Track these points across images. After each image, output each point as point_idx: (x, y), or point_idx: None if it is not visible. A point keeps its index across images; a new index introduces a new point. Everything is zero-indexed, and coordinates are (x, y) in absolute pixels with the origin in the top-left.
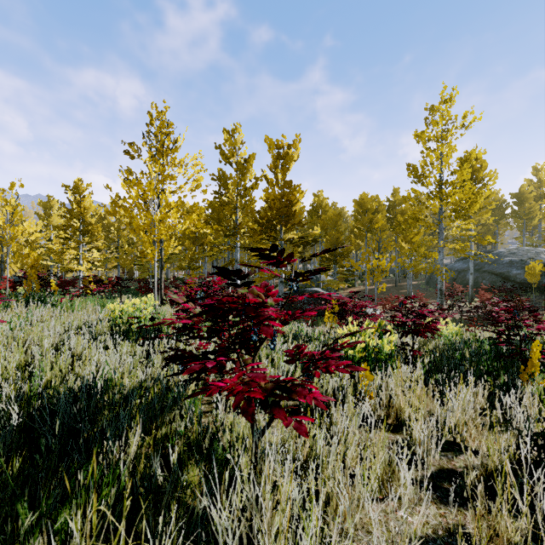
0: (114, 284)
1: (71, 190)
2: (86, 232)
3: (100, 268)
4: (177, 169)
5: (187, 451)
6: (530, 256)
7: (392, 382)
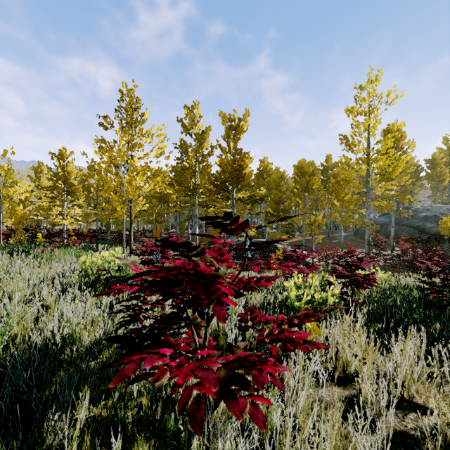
0: (91, 237)
1: (56, 157)
2: (69, 191)
3: (81, 222)
4: (144, 139)
5: (137, 425)
6: (442, 212)
7: (336, 333)
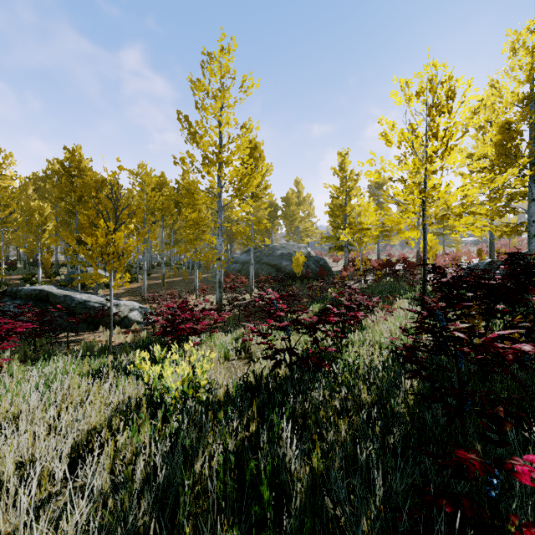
0: None
1: None
2: None
3: None
4: None
5: None
6: (295, 250)
7: None
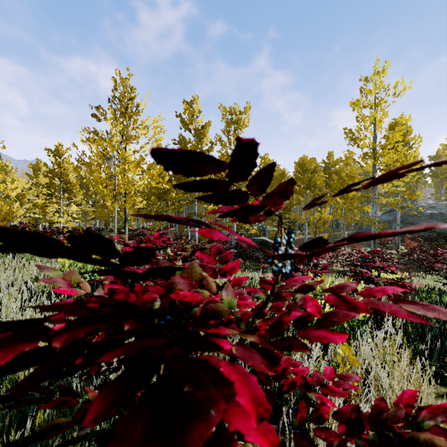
0: None
1: (52, 153)
2: (65, 189)
3: (78, 220)
4: (140, 132)
5: None
6: None
7: (370, 357)
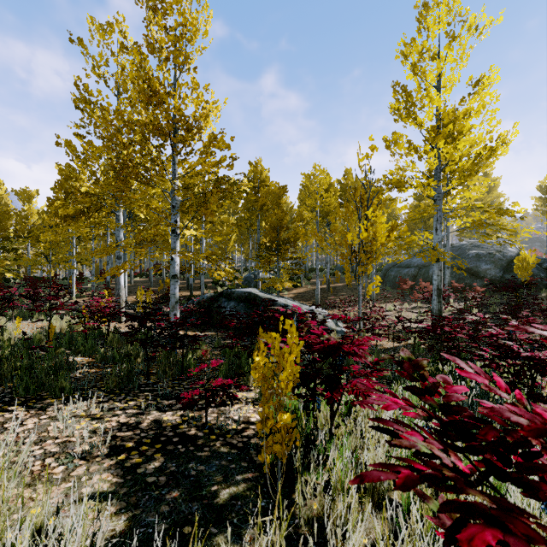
0: None
1: None
2: None
3: None
4: None
5: None
6: (498, 249)
7: None
